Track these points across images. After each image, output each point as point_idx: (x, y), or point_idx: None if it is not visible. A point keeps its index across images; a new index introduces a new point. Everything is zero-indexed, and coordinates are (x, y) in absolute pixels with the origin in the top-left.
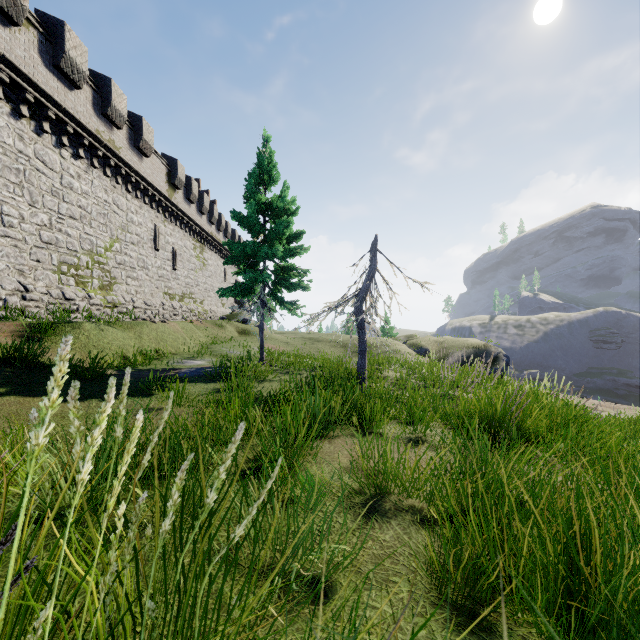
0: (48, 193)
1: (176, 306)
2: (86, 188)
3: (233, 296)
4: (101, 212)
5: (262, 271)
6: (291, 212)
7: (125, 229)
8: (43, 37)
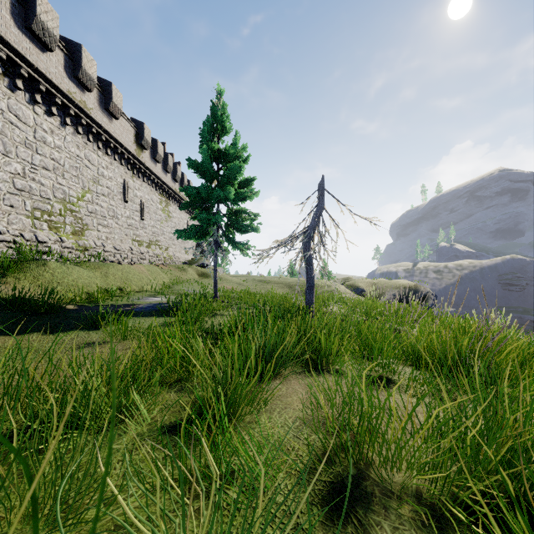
0: (21, 145)
1: (143, 251)
2: (59, 143)
3: (190, 238)
4: (73, 165)
5: (215, 214)
6: (242, 159)
7: (96, 182)
8: (15, 0)
